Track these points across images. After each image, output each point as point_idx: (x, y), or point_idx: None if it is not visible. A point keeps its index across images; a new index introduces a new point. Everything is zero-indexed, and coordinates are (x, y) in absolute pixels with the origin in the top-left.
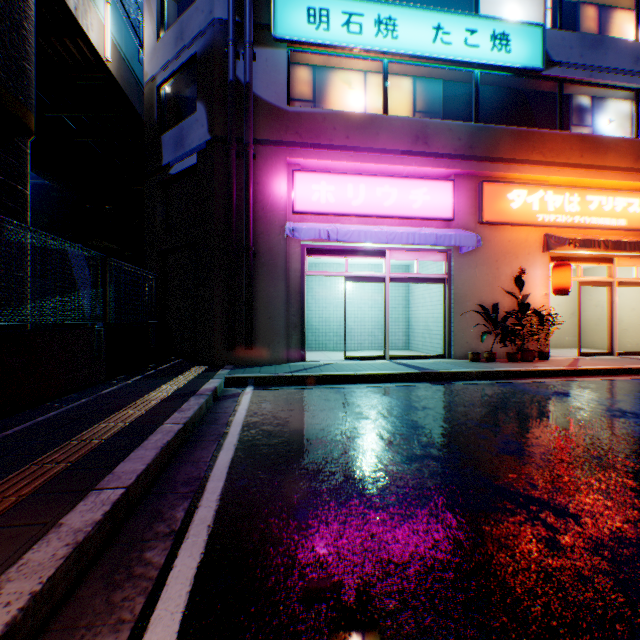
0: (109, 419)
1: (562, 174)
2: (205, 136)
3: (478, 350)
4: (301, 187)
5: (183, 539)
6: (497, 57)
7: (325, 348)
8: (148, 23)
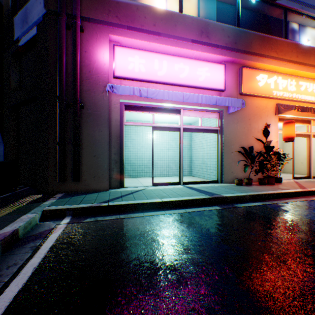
0: None
1: (287, 66)
2: (42, 11)
3: (239, 177)
4: (120, 58)
5: None
6: None
7: (139, 175)
8: None
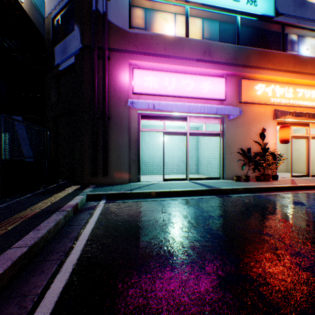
0: None
1: (284, 76)
2: (79, 45)
3: (238, 174)
4: (137, 78)
5: None
6: (249, 8)
7: (152, 173)
8: None
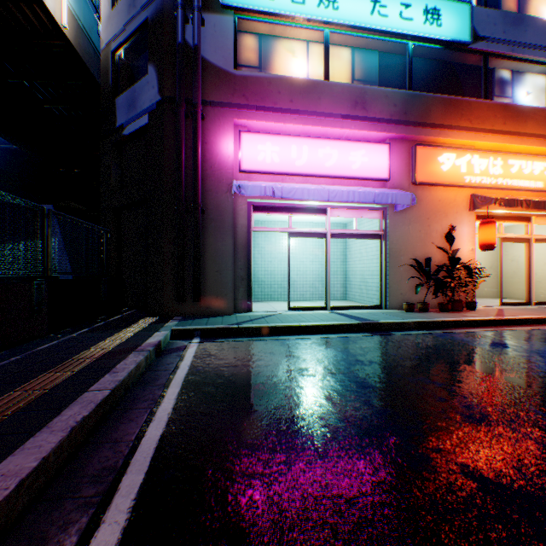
0: (27, 384)
1: (487, 139)
2: (155, 97)
3: (411, 301)
4: (247, 147)
5: None
6: (429, 30)
7: (270, 299)
8: None
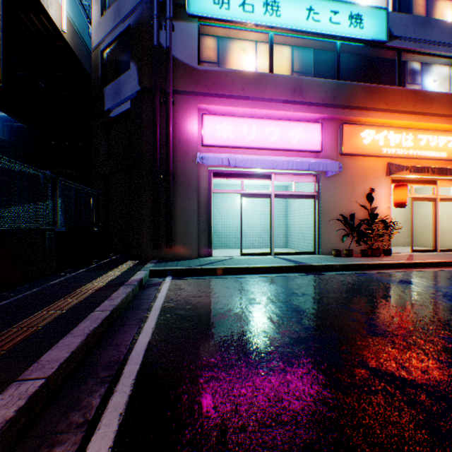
0: (50, 307)
1: (400, 119)
2: (136, 87)
3: (339, 248)
4: (208, 126)
5: (94, 430)
6: (353, 32)
7: (226, 246)
8: (94, 4)
